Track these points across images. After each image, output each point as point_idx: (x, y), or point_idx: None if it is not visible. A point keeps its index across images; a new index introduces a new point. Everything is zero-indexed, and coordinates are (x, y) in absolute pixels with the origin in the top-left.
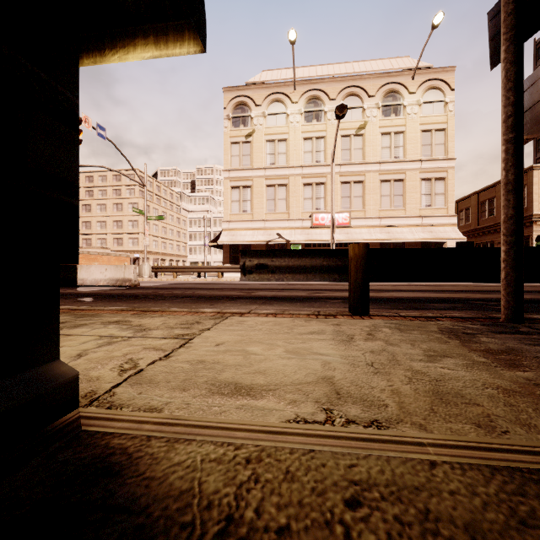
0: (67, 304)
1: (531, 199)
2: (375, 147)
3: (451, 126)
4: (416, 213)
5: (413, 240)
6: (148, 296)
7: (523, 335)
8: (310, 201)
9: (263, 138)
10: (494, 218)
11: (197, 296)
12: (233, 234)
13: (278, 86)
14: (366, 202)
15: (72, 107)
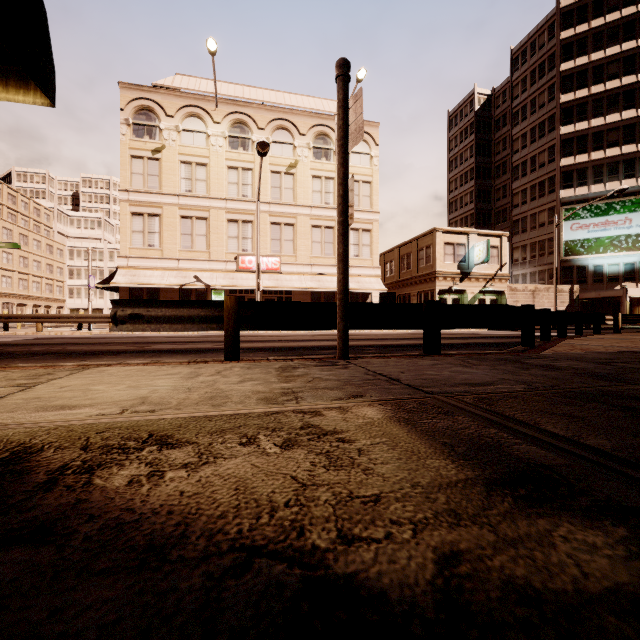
0: None
1: (435, 257)
2: (306, 189)
3: (376, 181)
4: None
5: None
6: None
7: (332, 366)
8: (236, 240)
9: (177, 158)
10: (411, 272)
11: (68, 352)
12: (134, 274)
13: (196, 98)
14: (297, 247)
15: None
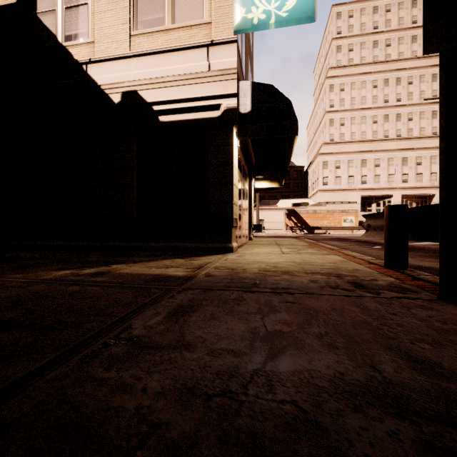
0: (356, 247)
1: None
2: None
3: None
4: None
5: None
6: (421, 250)
7: (352, 286)
8: None
9: None
10: None
11: None
12: None
13: None
14: None
15: (232, 200)
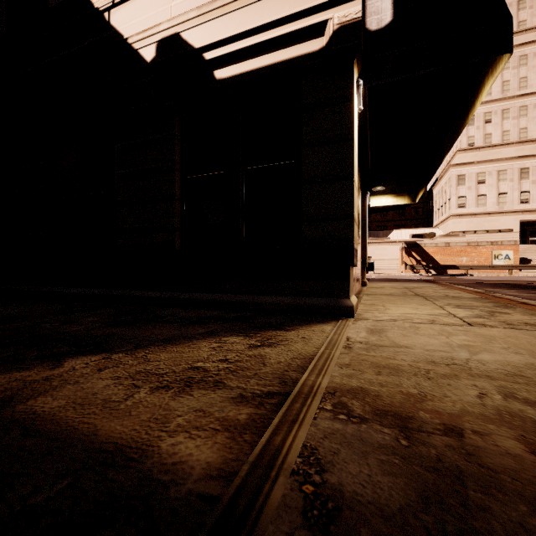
0: None
1: None
2: None
3: None
4: None
5: None
6: None
7: None
8: None
9: None
10: None
11: None
12: None
13: None
14: None
15: (350, 212)
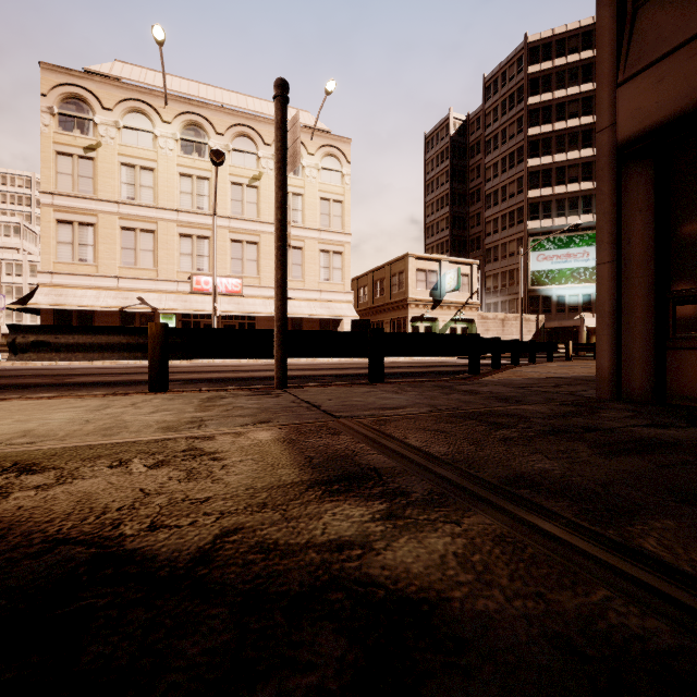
0: None
1: (408, 284)
2: (271, 205)
3: (348, 200)
4: (315, 286)
5: (310, 315)
6: None
7: (264, 396)
8: (190, 258)
9: (116, 159)
10: (384, 299)
11: None
12: (60, 294)
13: (140, 91)
14: (262, 269)
15: None
